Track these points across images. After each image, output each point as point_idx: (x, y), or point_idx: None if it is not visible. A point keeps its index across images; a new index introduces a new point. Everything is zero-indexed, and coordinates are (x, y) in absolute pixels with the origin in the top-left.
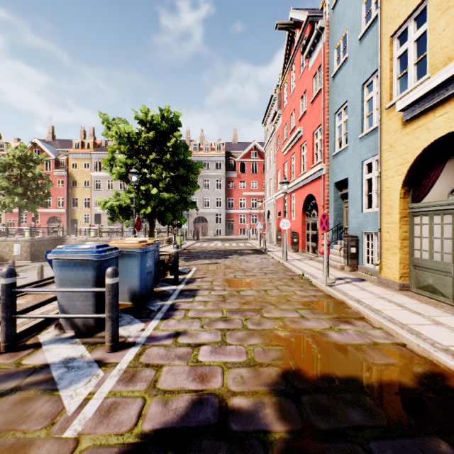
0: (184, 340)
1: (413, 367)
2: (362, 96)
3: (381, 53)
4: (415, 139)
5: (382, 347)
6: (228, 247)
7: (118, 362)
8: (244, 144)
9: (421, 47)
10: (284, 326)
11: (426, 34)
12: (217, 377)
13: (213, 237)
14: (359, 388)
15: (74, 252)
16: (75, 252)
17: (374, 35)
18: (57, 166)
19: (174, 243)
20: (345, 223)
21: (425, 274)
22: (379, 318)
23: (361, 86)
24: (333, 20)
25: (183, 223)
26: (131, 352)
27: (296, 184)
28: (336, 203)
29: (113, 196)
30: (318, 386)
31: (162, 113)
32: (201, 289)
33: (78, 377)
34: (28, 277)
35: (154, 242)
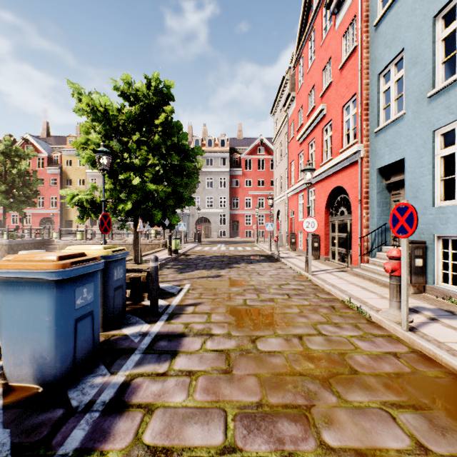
0: None
1: None
2: (434, 33)
3: None
4: None
5: None
6: (233, 251)
7: None
8: (249, 140)
9: None
10: None
11: None
12: None
13: (216, 240)
14: None
15: None
16: None
17: None
18: (50, 163)
19: (169, 248)
20: None
21: None
22: None
23: (432, 20)
24: None
25: (176, 223)
26: None
27: (317, 175)
28: (380, 196)
29: (89, 190)
30: None
31: (147, 80)
32: (189, 332)
33: None
34: None
35: (114, 253)
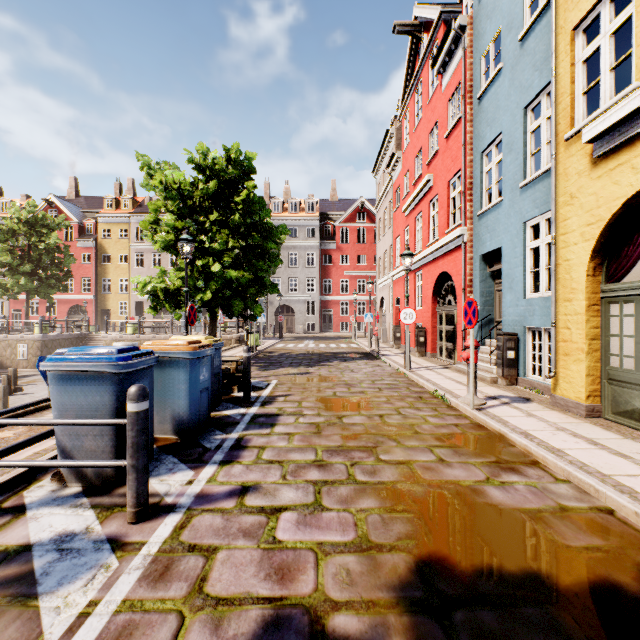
0: (255, 502)
1: (634, 553)
2: (525, 124)
3: (557, 56)
4: (613, 184)
5: (576, 516)
6: (324, 349)
7: (144, 541)
8: (347, 202)
9: (617, 47)
10: (414, 477)
11: (625, 27)
12: (307, 571)
13: (302, 335)
14: (549, 595)
15: (81, 359)
16: (83, 359)
17: (543, 32)
18: (81, 234)
19: (247, 344)
20: (497, 315)
21: (628, 392)
22: (564, 464)
23: (523, 110)
24: (478, 16)
25: (258, 314)
26: (168, 524)
27: (423, 257)
28: (484, 285)
29: (157, 276)
30: (478, 592)
31: (227, 154)
32: (283, 413)
33: (75, 570)
34: (36, 393)
35: (214, 342)
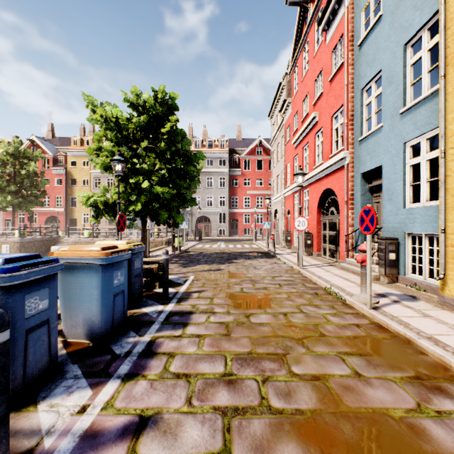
0: (150, 448)
1: None
2: (405, 59)
3: None
4: None
5: None
6: (232, 249)
7: None
8: (248, 141)
9: None
10: (335, 402)
11: None
12: None
13: (216, 238)
14: None
15: None
16: None
17: None
18: (55, 164)
19: (173, 245)
20: None
21: None
22: None
23: (403, 47)
24: None
25: (180, 222)
26: None
27: (309, 177)
28: (363, 198)
29: (101, 192)
30: None
31: (155, 94)
32: (196, 311)
33: None
34: None
35: (134, 247)
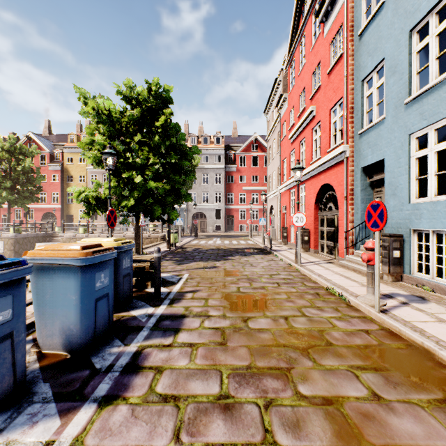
0: None
1: None
2: (410, 46)
3: None
4: None
5: None
6: (228, 245)
7: None
8: (244, 137)
9: None
10: (354, 437)
11: None
12: None
13: (212, 234)
14: None
15: None
16: None
17: None
18: (52, 160)
19: (168, 241)
20: None
21: None
22: None
23: (408, 34)
24: None
25: (174, 218)
26: None
27: (307, 173)
28: (364, 193)
29: (93, 187)
30: None
31: (148, 86)
32: (189, 314)
33: None
34: None
35: (123, 244)
